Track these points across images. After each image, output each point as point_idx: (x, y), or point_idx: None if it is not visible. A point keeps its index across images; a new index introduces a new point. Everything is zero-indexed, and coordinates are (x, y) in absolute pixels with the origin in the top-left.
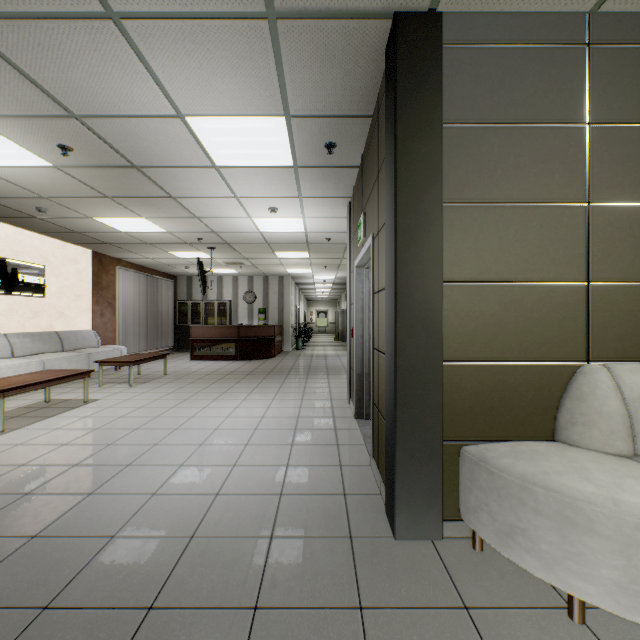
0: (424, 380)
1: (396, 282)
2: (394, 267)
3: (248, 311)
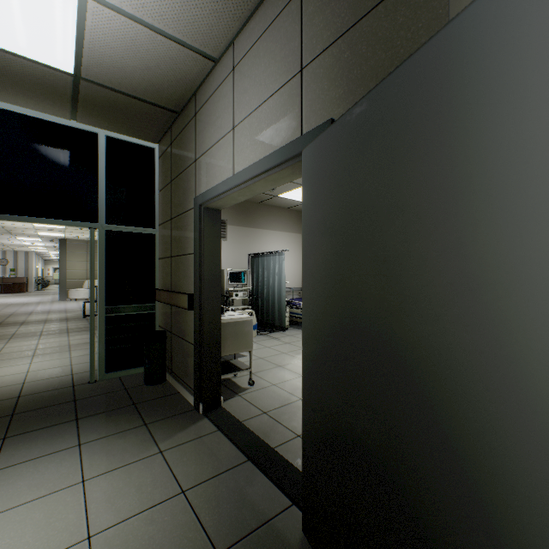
0: (64, 282)
1: (60, 270)
2: (60, 269)
3: (3, 270)
